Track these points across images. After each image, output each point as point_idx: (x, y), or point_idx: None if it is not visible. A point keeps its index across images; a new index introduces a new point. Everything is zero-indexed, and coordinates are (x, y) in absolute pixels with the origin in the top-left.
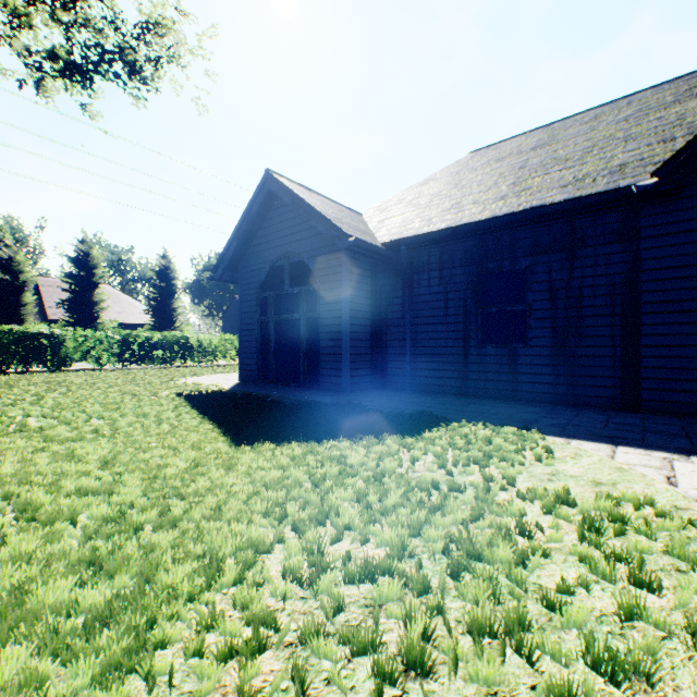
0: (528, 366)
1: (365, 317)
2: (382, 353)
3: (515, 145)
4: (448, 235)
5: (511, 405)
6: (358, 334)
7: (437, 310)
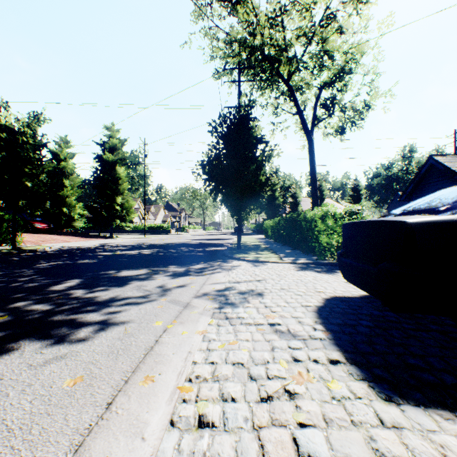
0: None
1: None
2: None
3: None
4: None
5: None
6: None
7: None
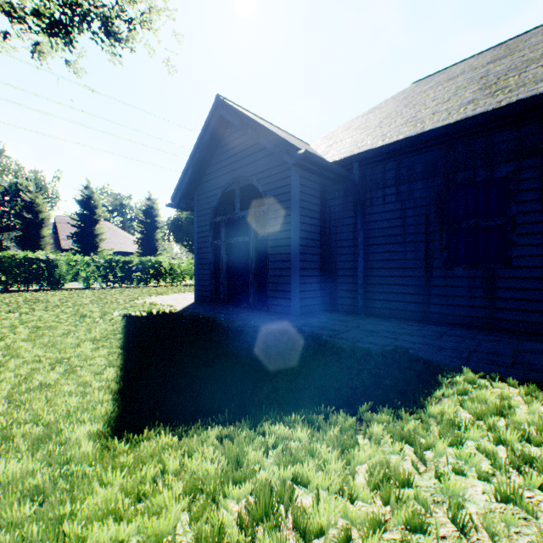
0: (511, 290)
1: (314, 238)
2: (332, 275)
3: (465, 66)
4: (408, 145)
5: (497, 338)
6: (308, 256)
7: (393, 229)
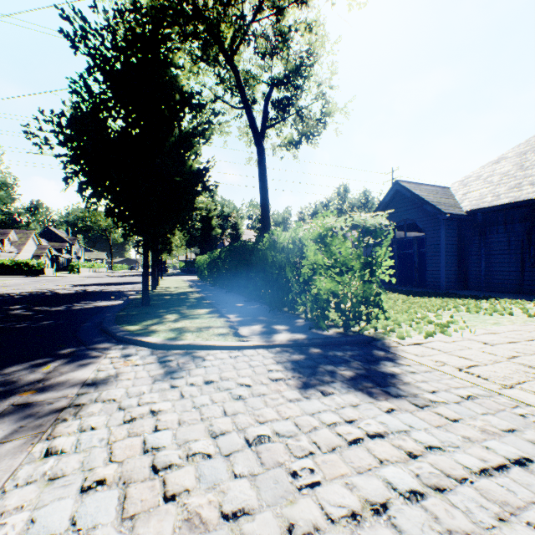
0: None
1: (453, 251)
2: (465, 270)
3: None
4: (509, 207)
5: None
6: (449, 260)
7: (502, 247)
